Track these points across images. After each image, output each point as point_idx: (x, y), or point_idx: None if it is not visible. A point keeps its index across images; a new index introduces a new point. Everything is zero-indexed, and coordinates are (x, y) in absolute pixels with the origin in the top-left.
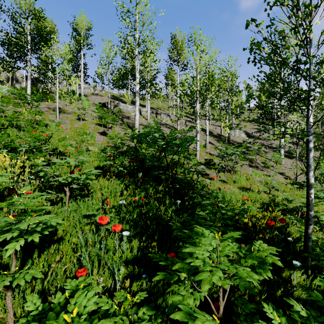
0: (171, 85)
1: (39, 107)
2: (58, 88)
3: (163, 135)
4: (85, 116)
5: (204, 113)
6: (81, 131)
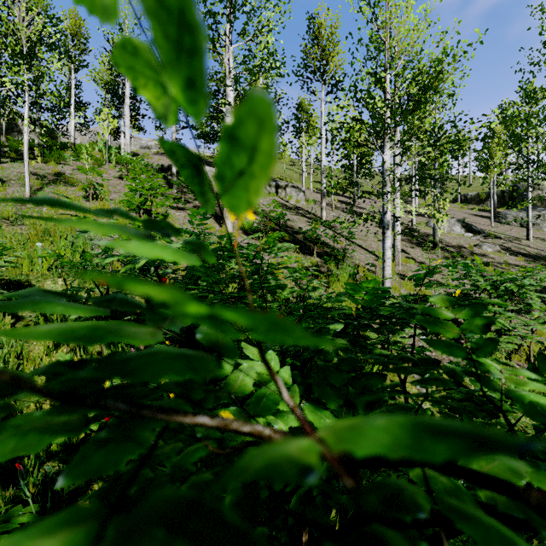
0: (307, 130)
1: (10, 172)
2: (27, 119)
3: (292, 233)
4: (108, 191)
5: (366, 188)
6: (52, 229)
